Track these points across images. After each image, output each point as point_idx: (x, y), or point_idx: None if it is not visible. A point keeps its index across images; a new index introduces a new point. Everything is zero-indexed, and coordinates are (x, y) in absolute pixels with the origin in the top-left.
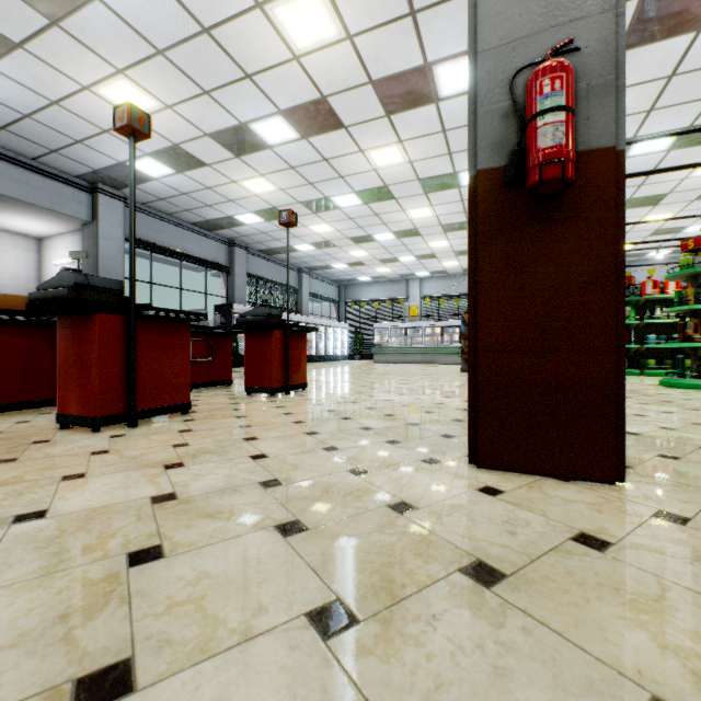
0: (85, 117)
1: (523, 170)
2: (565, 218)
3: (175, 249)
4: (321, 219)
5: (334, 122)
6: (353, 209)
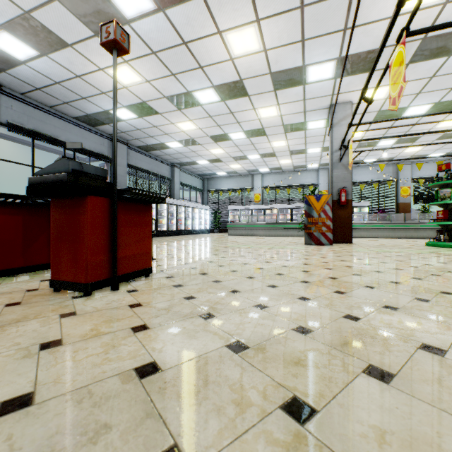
0: None
1: None
2: None
3: (57, 137)
4: (185, 116)
5: None
6: (212, 106)
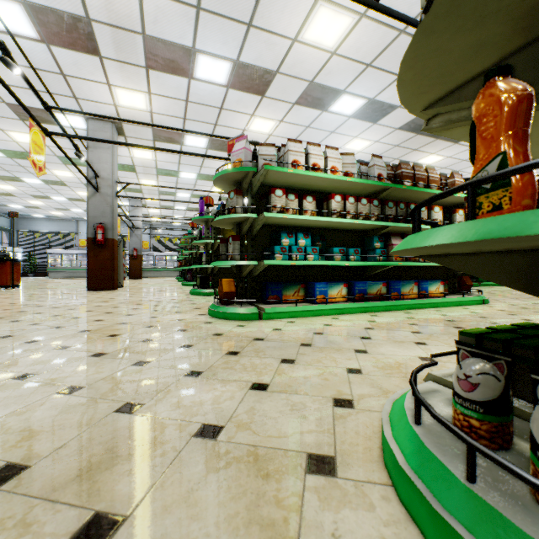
0: None
1: (96, 241)
2: (105, 248)
3: None
4: (8, 183)
5: None
6: (37, 184)
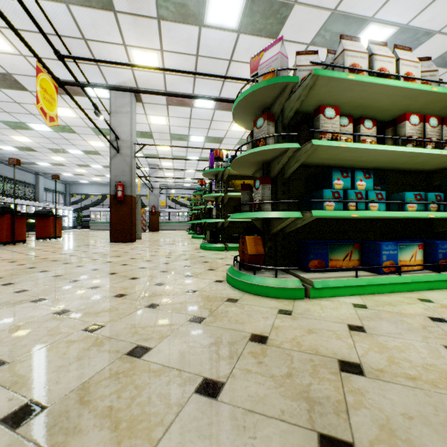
0: None
1: (117, 197)
2: (124, 204)
3: None
4: (59, 155)
5: (72, 131)
6: (79, 155)
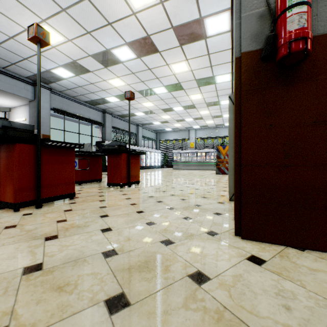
0: (28, 46)
1: (274, 48)
2: (301, 80)
3: (76, 114)
4: (147, 100)
5: (154, 49)
6: (163, 95)
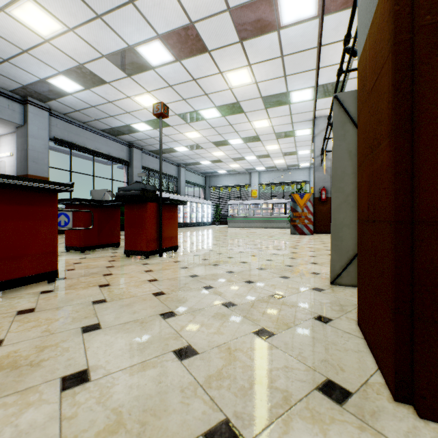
0: (6, 38)
1: None
2: None
3: (89, 147)
4: (192, 128)
5: (200, 46)
6: (214, 120)
